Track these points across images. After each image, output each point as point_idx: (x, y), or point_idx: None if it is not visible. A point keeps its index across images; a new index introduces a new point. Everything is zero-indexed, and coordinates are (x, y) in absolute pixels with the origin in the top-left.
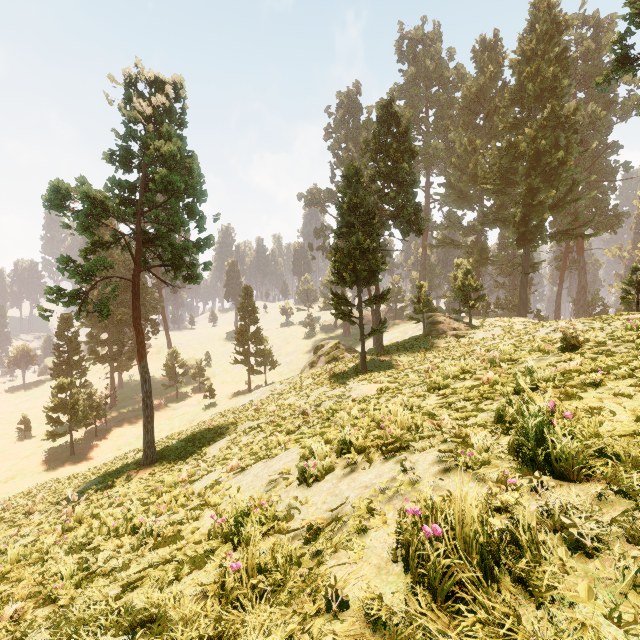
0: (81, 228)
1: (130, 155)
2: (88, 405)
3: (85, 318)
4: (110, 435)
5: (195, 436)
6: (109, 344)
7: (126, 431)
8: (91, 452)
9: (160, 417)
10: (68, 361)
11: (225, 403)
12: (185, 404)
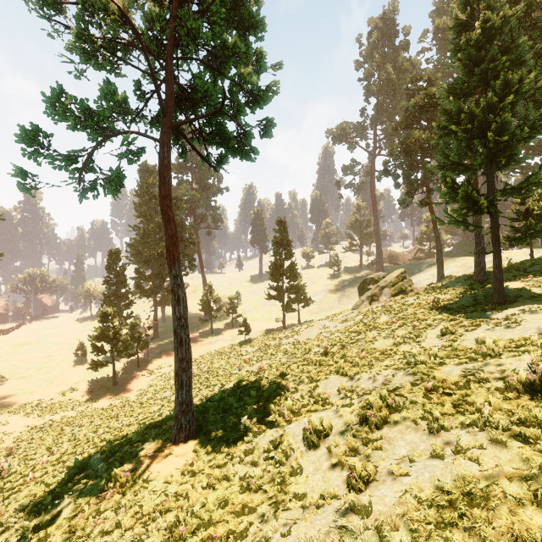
0: (83, 51)
1: None
2: (131, 335)
3: (133, 256)
4: (150, 366)
5: (248, 389)
6: (152, 279)
7: (165, 363)
8: (131, 384)
9: (197, 351)
10: (116, 293)
11: (261, 340)
12: (220, 339)
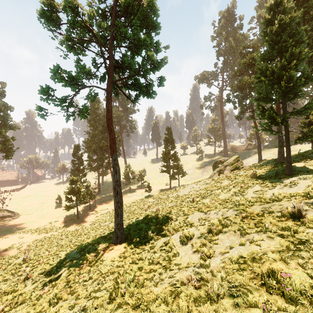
0: (68, 46)
1: None
2: (86, 192)
3: (86, 148)
4: (96, 209)
5: (151, 219)
6: (97, 161)
7: (104, 207)
8: (87, 218)
9: None
10: (77, 168)
11: (157, 195)
12: (134, 194)
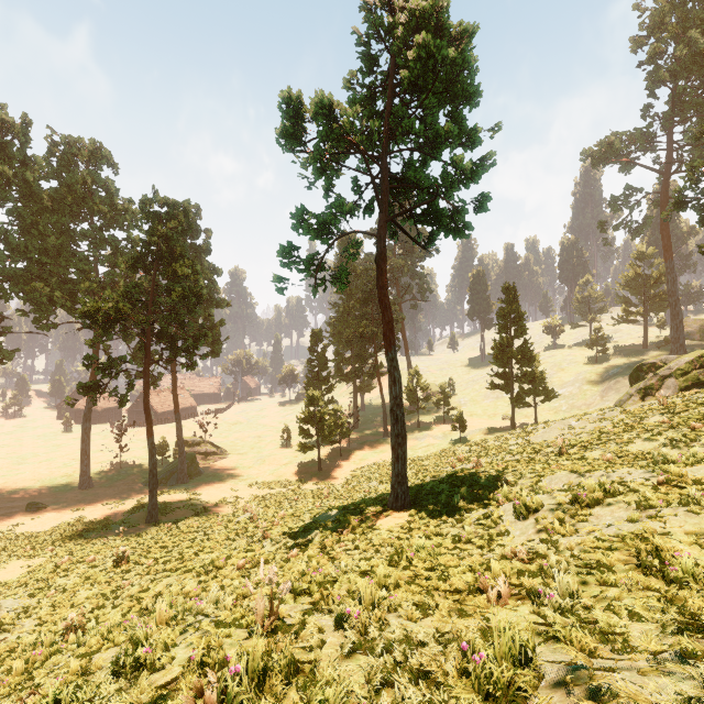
0: (317, 171)
1: (373, 64)
2: (333, 421)
3: (332, 336)
4: (353, 457)
5: (461, 478)
6: (352, 362)
7: (367, 455)
8: (335, 471)
9: None
10: (318, 376)
11: (481, 439)
12: (428, 434)
